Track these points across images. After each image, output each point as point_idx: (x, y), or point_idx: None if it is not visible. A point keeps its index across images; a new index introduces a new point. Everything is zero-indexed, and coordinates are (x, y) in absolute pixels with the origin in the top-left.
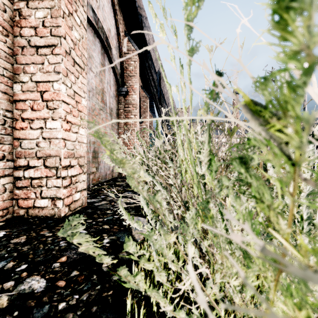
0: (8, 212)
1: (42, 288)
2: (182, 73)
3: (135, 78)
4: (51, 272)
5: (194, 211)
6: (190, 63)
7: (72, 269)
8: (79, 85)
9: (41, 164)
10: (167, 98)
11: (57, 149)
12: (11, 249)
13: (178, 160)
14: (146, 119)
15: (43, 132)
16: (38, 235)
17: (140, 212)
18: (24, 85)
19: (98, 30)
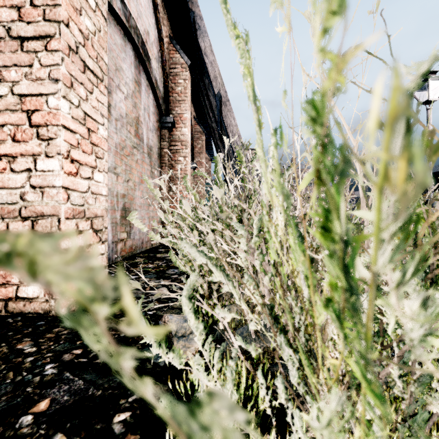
0: None
1: None
2: None
3: (185, 103)
4: (11, 438)
5: (336, 401)
6: None
7: (54, 429)
8: (93, 104)
9: (29, 228)
10: (231, 132)
11: (54, 204)
12: None
13: (254, 223)
14: None
15: (31, 177)
16: (11, 352)
17: None
18: (1, 100)
19: (129, 29)
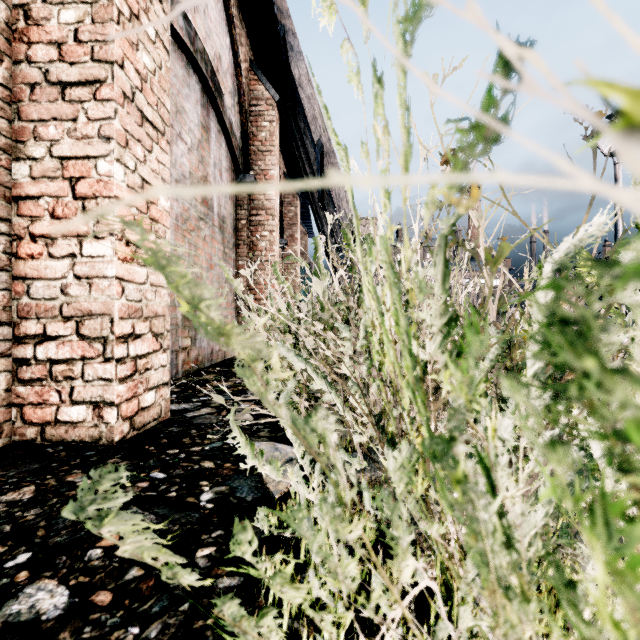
0: (1, 434)
1: (59, 611)
2: (380, 99)
3: (271, 155)
4: (82, 569)
5: (406, 451)
6: (406, 54)
7: (129, 562)
8: (153, 167)
9: (73, 331)
10: (336, 196)
11: (105, 300)
12: (0, 517)
13: (361, 324)
14: (273, 186)
15: (76, 264)
16: (61, 485)
17: (280, 432)
18: (36, 164)
19: (194, 55)
